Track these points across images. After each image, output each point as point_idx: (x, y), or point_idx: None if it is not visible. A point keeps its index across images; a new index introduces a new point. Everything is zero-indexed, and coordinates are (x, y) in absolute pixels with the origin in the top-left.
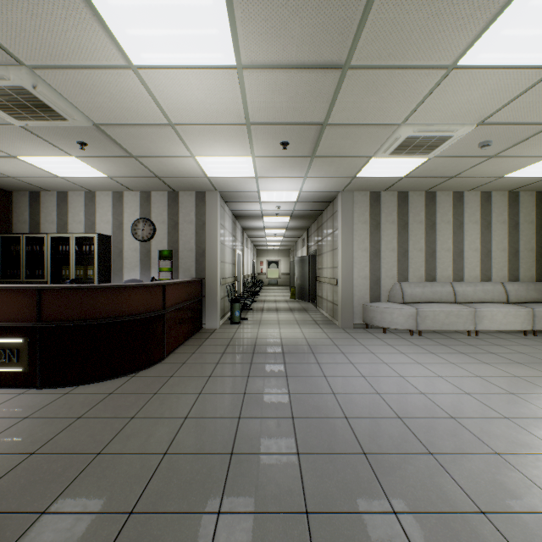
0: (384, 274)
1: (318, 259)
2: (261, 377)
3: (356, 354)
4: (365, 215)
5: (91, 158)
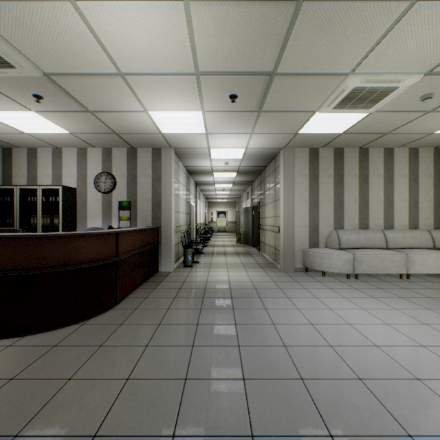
0: (322, 223)
1: (260, 209)
2: (210, 325)
3: (301, 298)
4: (305, 169)
5: (50, 113)
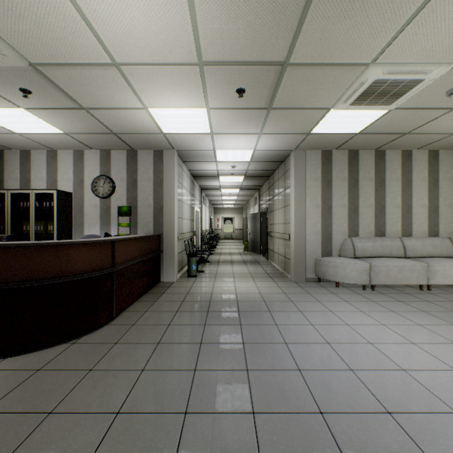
0: (336, 230)
1: (269, 216)
2: (215, 344)
3: (315, 313)
4: (317, 173)
5: (40, 111)
